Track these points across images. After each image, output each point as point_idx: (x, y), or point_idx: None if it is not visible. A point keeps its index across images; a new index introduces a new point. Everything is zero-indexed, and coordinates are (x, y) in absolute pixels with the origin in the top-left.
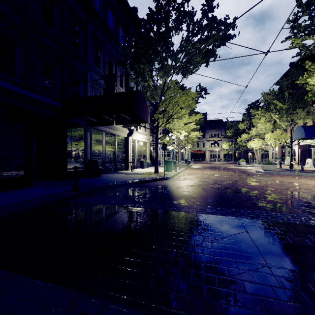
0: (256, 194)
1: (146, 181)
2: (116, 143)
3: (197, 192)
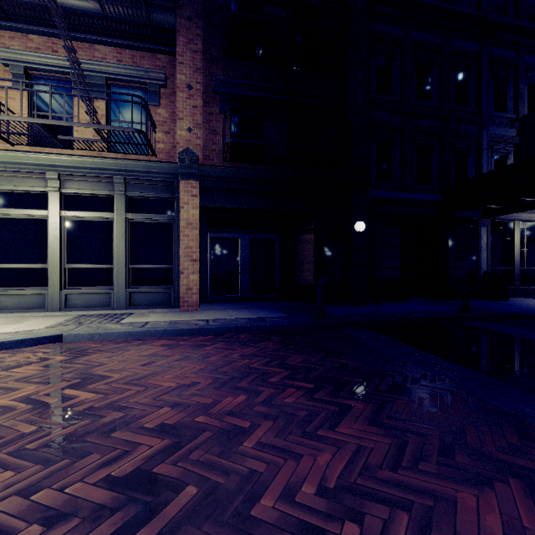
0: None
1: None
2: None
3: None
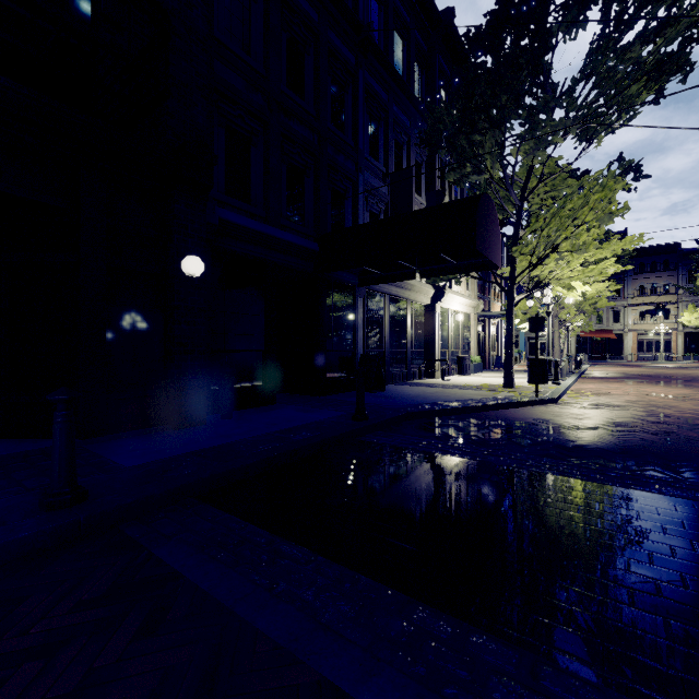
0: None
1: (496, 405)
2: (408, 319)
3: (664, 443)
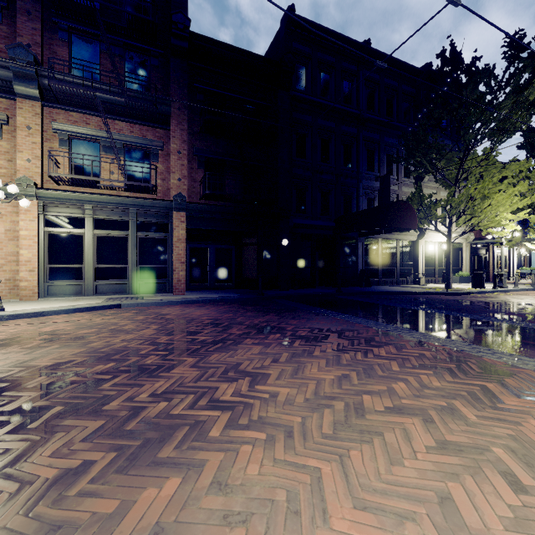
0: (525, 312)
1: (413, 293)
2: (398, 250)
3: (450, 304)
